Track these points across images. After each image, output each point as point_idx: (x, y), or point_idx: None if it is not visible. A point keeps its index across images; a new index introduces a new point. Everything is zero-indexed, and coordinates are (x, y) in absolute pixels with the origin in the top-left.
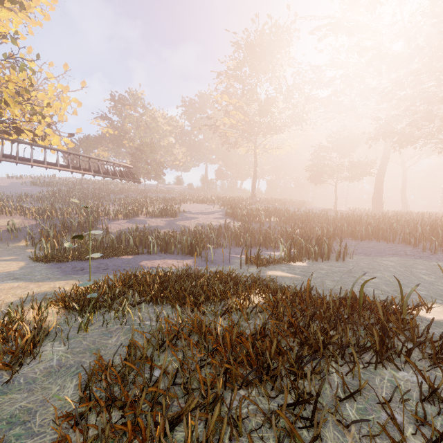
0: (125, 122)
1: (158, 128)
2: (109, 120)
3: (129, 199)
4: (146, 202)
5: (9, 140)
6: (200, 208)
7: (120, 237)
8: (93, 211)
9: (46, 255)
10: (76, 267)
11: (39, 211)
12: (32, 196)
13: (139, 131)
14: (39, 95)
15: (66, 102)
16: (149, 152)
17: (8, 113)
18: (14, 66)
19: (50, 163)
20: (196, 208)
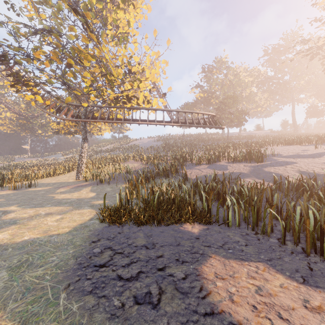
0: (212, 84)
1: (240, 81)
2: (201, 87)
3: (213, 145)
4: (228, 147)
5: (127, 108)
6: (293, 149)
7: (197, 185)
8: (181, 157)
9: (110, 209)
10: (109, 247)
11: (150, 158)
12: (153, 148)
13: (223, 88)
14: (140, 67)
15: (158, 66)
16: (232, 103)
17: (117, 83)
18: (116, 43)
19: (150, 121)
20: (287, 149)
